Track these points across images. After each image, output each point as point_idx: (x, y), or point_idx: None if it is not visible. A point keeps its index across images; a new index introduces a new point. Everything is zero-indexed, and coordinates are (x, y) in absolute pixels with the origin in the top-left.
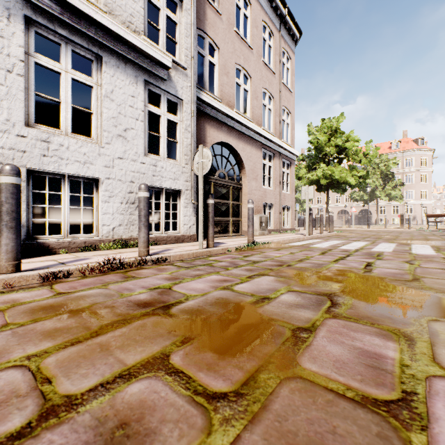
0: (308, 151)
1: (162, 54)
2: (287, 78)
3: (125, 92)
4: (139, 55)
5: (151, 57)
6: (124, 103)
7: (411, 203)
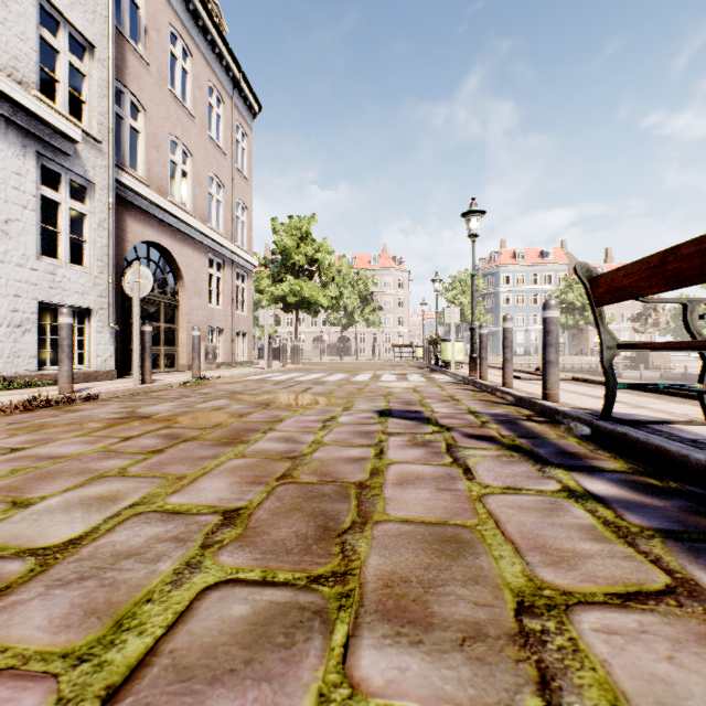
0: (273, 254)
1: (68, 123)
2: (243, 158)
3: (6, 168)
4: (30, 118)
5: (51, 125)
6: (4, 183)
7: (390, 330)
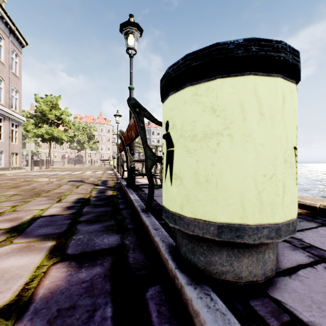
0: (36, 112)
1: None
2: (16, 65)
3: None
4: None
5: None
6: None
7: (103, 152)
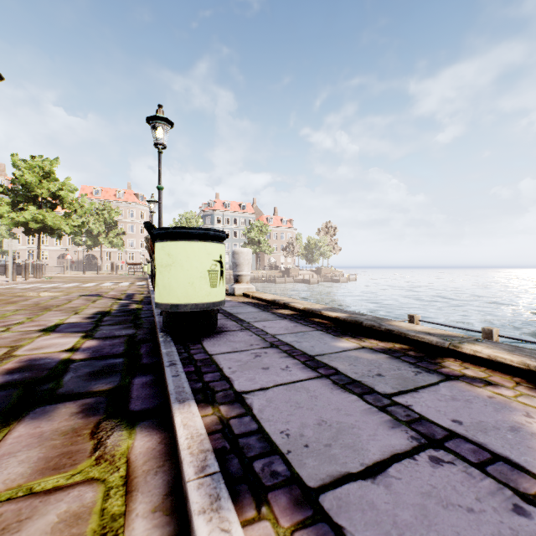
0: (13, 183)
1: None
2: None
3: None
4: None
5: None
6: None
7: (133, 251)
